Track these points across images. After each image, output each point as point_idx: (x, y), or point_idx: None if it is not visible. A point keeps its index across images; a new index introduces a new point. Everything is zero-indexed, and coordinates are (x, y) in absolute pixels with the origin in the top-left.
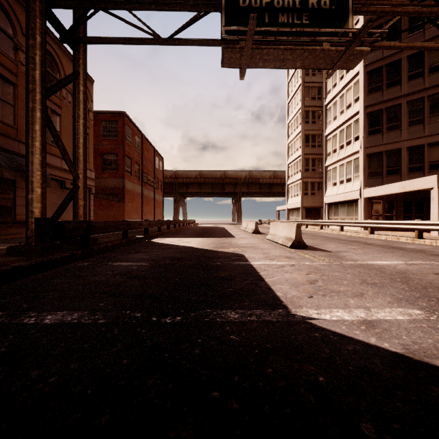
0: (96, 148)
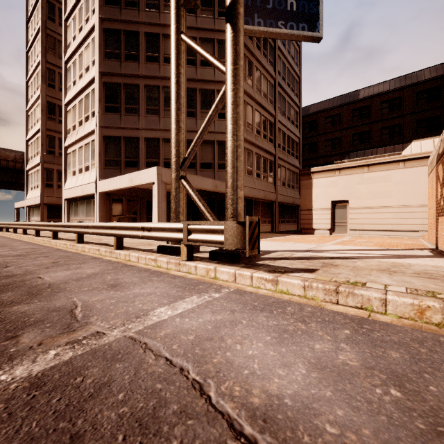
0: None
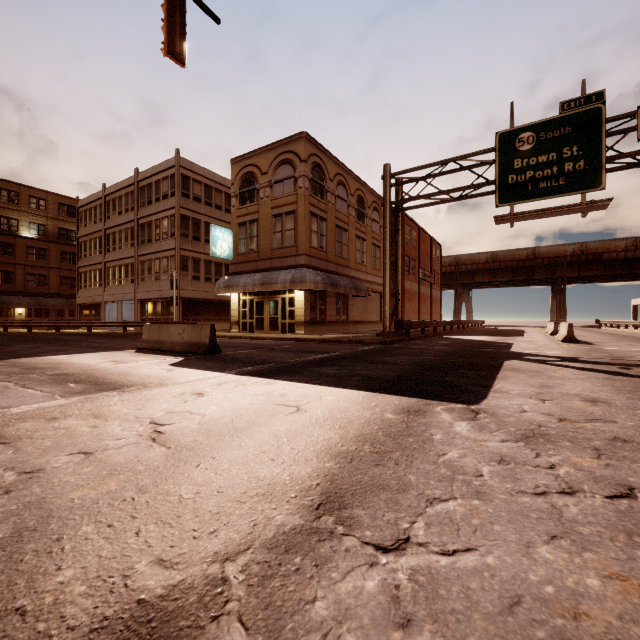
0: None
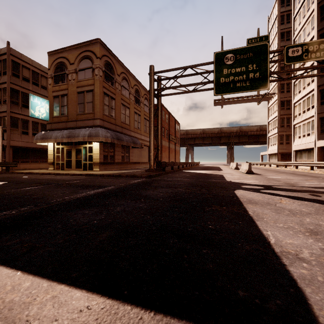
0: None
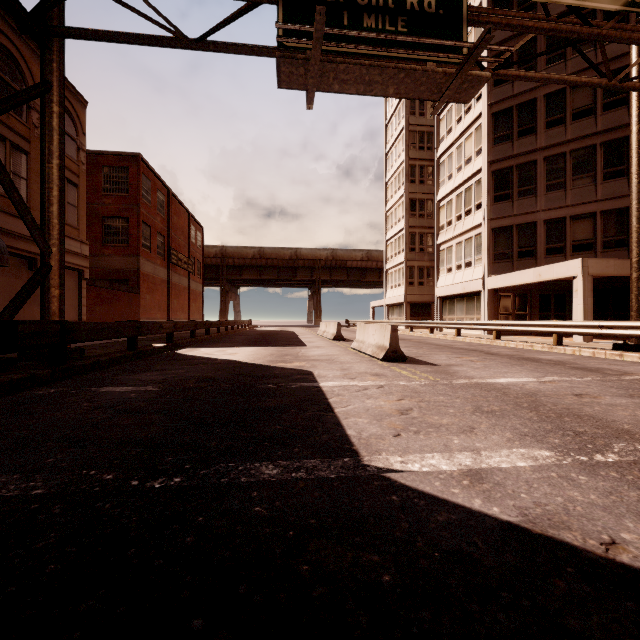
0: (93, 208)
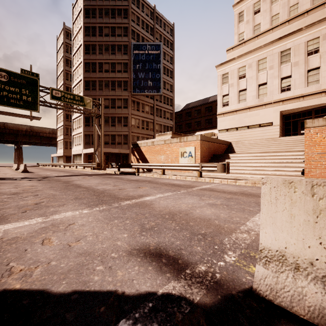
0: None
